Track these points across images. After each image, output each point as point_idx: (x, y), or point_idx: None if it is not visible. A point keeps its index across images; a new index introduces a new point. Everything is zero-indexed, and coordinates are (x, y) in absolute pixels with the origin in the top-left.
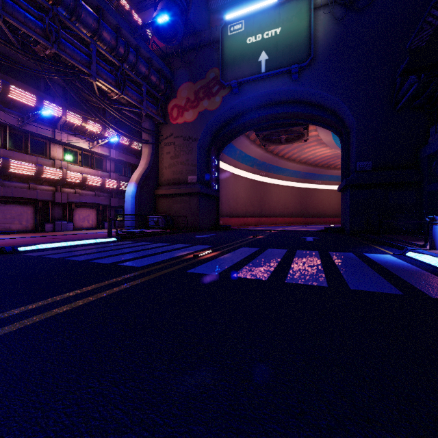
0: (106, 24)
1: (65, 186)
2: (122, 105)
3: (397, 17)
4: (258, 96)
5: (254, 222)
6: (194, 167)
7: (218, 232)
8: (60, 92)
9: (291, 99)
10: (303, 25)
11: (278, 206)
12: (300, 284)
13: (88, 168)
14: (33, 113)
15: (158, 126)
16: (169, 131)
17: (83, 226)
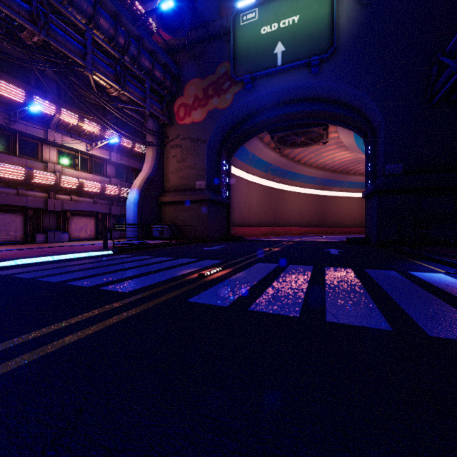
0: (104, 10)
1: (59, 192)
2: (123, 102)
3: (431, 0)
4: (273, 92)
5: (268, 231)
6: (202, 171)
7: (229, 243)
8: (54, 88)
9: (310, 96)
10: (324, 12)
11: (293, 215)
12: (350, 325)
13: (86, 173)
14: (20, 109)
15: (163, 127)
16: (175, 133)
17: (80, 236)
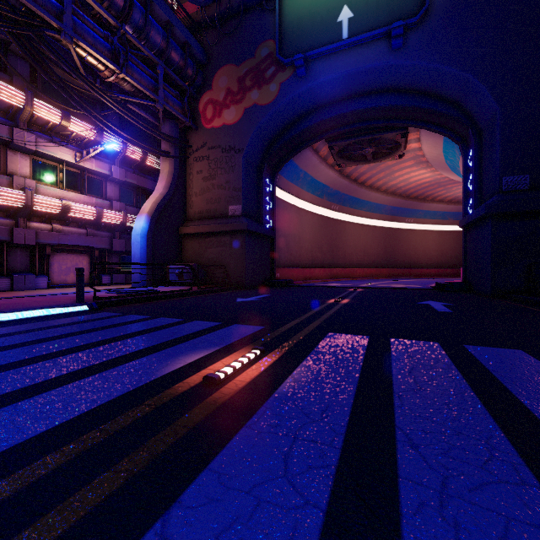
0: None
1: (34, 219)
2: (127, 94)
3: None
4: (336, 79)
5: (323, 274)
6: (237, 192)
7: (274, 290)
8: (25, 71)
9: (386, 85)
10: None
11: (355, 252)
12: None
13: (74, 192)
14: None
15: (185, 133)
16: (201, 140)
17: (66, 281)
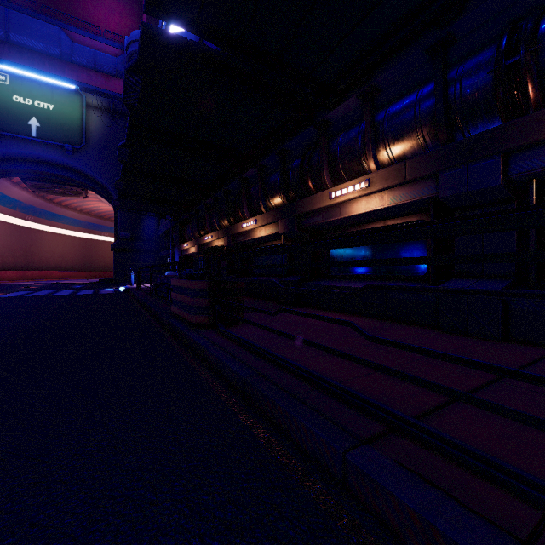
0: None
1: None
2: None
3: None
4: (27, 153)
5: (16, 276)
6: None
7: None
8: None
9: (66, 166)
10: (77, 115)
11: (53, 257)
12: (58, 295)
13: None
14: None
15: None
16: None
17: None
